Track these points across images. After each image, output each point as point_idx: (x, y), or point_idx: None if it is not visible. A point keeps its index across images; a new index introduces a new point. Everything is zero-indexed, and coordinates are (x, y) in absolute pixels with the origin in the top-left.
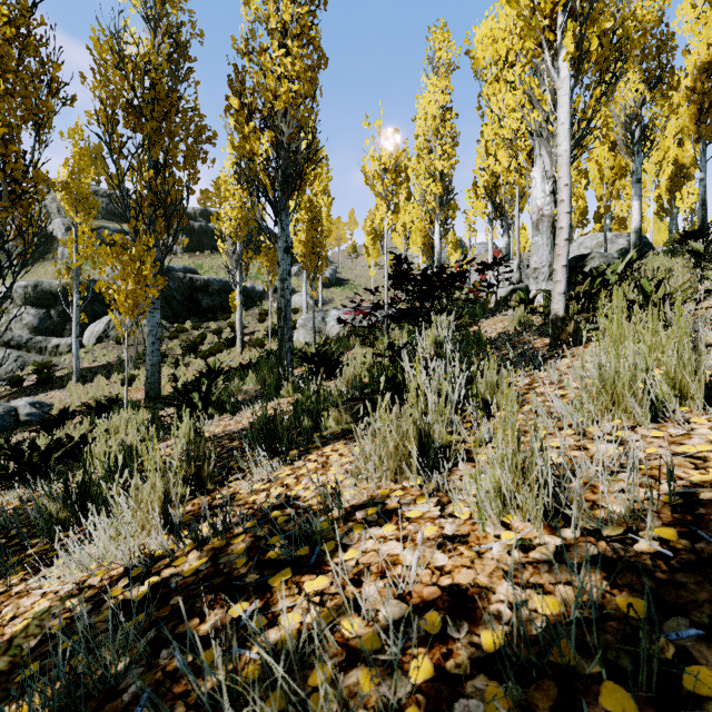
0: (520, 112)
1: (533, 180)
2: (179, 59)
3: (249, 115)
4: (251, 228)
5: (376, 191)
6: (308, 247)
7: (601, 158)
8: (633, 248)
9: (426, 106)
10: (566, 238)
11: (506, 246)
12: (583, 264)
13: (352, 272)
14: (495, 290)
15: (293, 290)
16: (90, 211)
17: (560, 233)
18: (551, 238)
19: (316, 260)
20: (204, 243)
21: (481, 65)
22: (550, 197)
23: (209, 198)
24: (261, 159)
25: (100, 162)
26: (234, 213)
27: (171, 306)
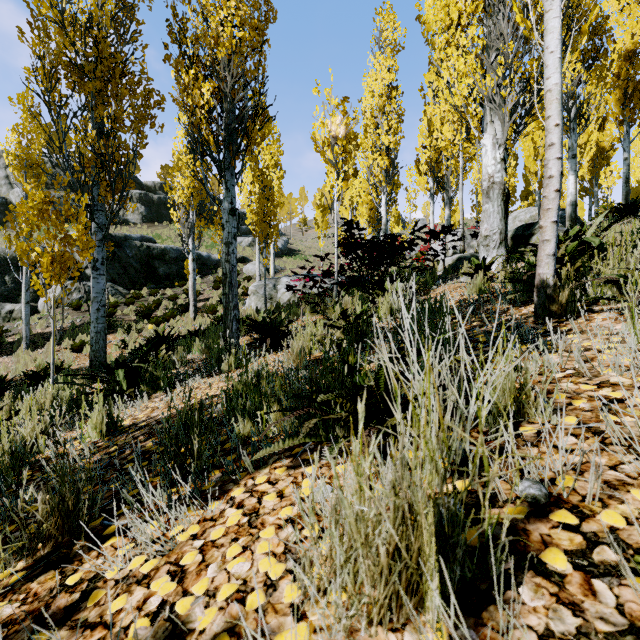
0: (471, 78)
1: (483, 148)
2: (125, 19)
3: (190, 64)
4: (204, 197)
5: (326, 158)
6: (259, 215)
7: (536, 136)
8: (569, 220)
9: (373, 83)
10: (557, 189)
11: (447, 218)
12: (531, 232)
13: (302, 243)
14: (439, 259)
15: (247, 259)
16: (41, 178)
17: (549, 182)
18: (502, 206)
19: (267, 229)
20: (162, 214)
21: (432, 30)
22: (500, 164)
23: (169, 173)
24: (203, 111)
25: (39, 122)
26: (186, 181)
27: (128, 273)
